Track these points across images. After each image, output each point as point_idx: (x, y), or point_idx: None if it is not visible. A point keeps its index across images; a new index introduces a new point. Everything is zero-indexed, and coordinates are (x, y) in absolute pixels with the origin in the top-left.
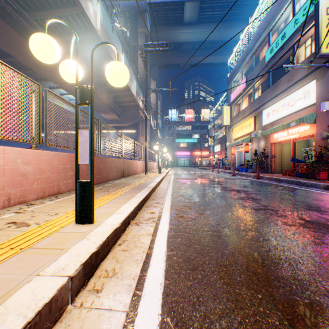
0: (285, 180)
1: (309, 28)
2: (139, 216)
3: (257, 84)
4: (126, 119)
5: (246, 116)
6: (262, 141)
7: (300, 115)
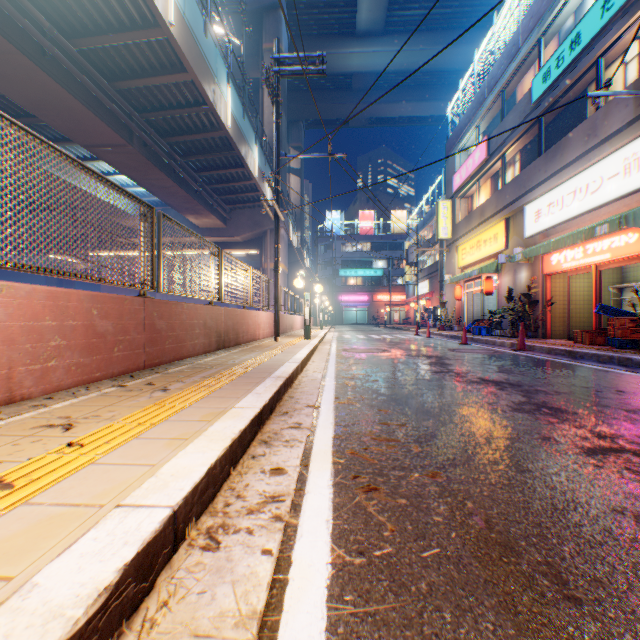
0: (591, 355)
1: (638, 16)
2: (229, 488)
3: (511, 150)
4: (238, 227)
5: (488, 220)
6: (525, 270)
7: (616, 212)
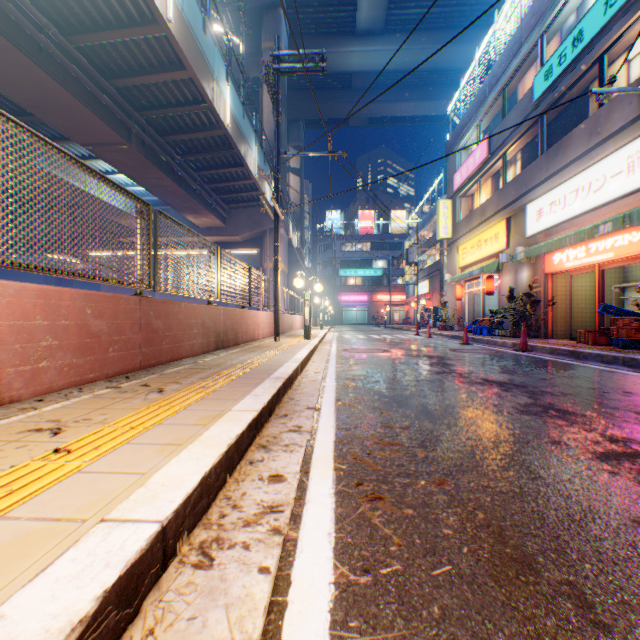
0: (595, 355)
1: None
2: (225, 497)
3: (512, 149)
4: (238, 227)
5: (489, 219)
6: (526, 269)
7: (619, 211)
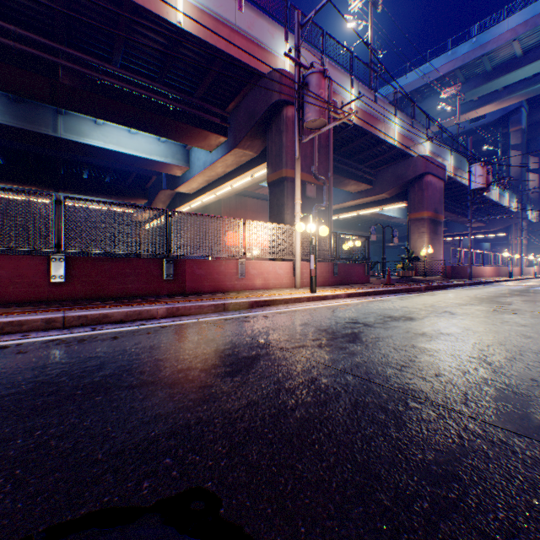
0: None
1: None
2: (519, 280)
3: None
4: (492, 225)
5: None
6: None
7: None
